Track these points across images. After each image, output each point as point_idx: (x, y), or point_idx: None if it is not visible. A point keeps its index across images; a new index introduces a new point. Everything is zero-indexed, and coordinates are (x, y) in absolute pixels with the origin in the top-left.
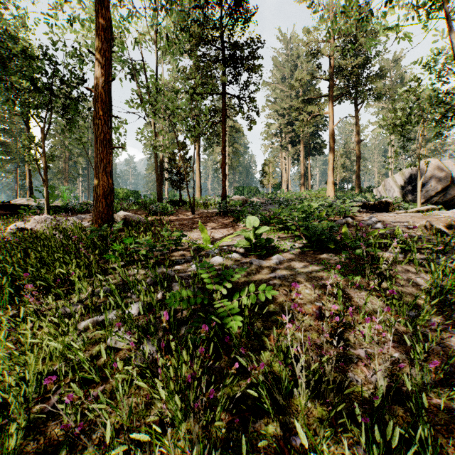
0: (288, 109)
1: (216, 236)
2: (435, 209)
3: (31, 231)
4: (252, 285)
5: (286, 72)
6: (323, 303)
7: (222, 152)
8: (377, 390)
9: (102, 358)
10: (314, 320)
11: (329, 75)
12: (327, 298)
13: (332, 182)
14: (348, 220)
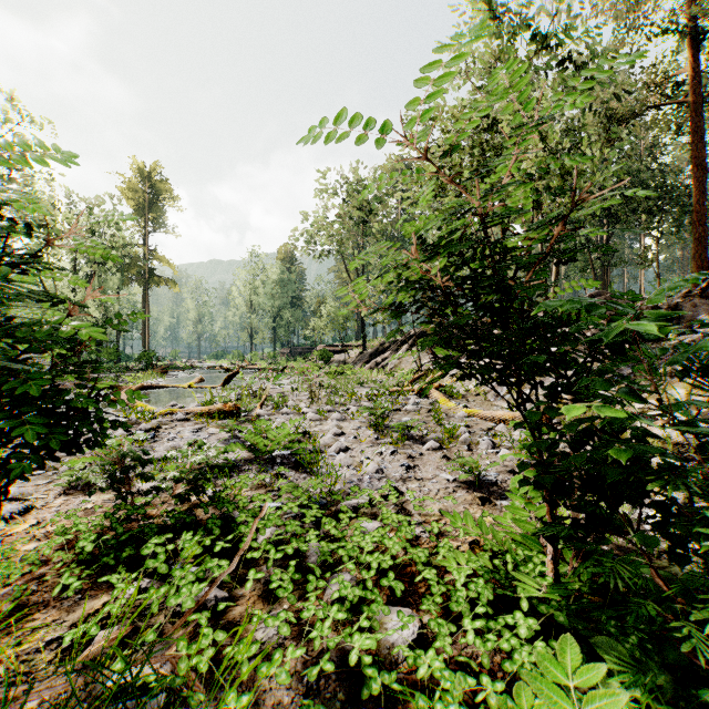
0: None
1: None
2: None
3: None
4: None
5: None
6: None
7: None
8: None
9: None
10: None
11: None
12: None
13: None
14: None
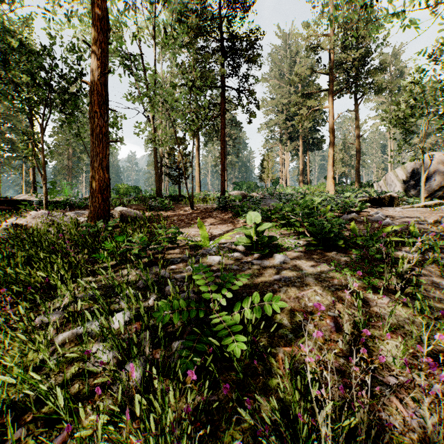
0: (287, 104)
1: (215, 232)
2: (443, 204)
3: (24, 227)
4: (255, 294)
5: (285, 68)
6: (338, 313)
7: (221, 146)
8: (424, 442)
9: (76, 384)
10: (329, 335)
11: (329, 69)
12: (346, 311)
13: (332, 176)
14: (353, 215)
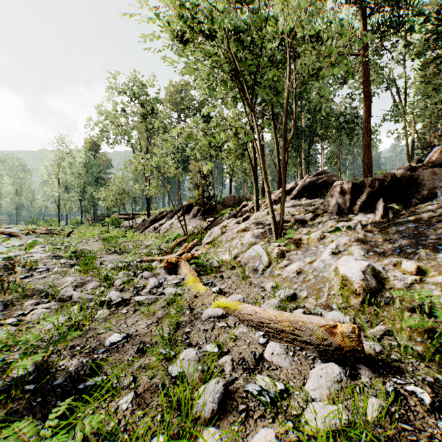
0: None
1: None
2: None
3: None
4: None
5: None
6: None
7: None
8: None
9: None
10: None
11: None
12: None
13: None
14: None
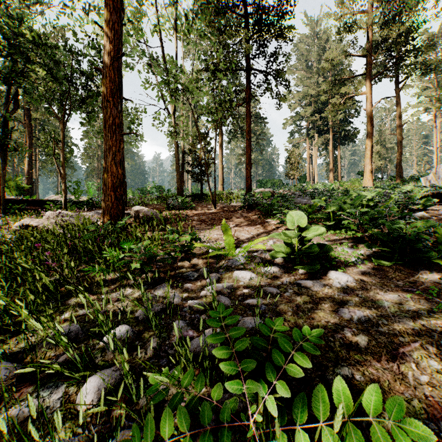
0: (315, 96)
1: (241, 236)
2: None
3: (31, 229)
4: (340, 381)
5: (313, 57)
6: None
7: (247, 137)
8: None
9: None
10: None
11: (367, 50)
12: None
13: (370, 171)
14: (421, 214)
